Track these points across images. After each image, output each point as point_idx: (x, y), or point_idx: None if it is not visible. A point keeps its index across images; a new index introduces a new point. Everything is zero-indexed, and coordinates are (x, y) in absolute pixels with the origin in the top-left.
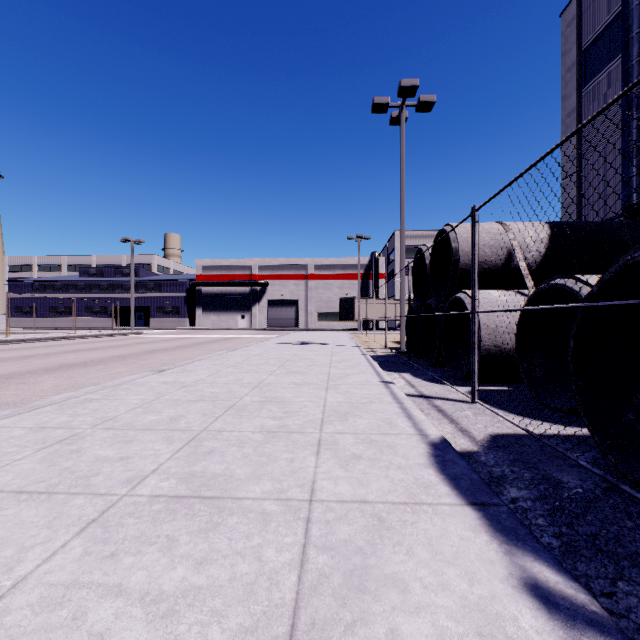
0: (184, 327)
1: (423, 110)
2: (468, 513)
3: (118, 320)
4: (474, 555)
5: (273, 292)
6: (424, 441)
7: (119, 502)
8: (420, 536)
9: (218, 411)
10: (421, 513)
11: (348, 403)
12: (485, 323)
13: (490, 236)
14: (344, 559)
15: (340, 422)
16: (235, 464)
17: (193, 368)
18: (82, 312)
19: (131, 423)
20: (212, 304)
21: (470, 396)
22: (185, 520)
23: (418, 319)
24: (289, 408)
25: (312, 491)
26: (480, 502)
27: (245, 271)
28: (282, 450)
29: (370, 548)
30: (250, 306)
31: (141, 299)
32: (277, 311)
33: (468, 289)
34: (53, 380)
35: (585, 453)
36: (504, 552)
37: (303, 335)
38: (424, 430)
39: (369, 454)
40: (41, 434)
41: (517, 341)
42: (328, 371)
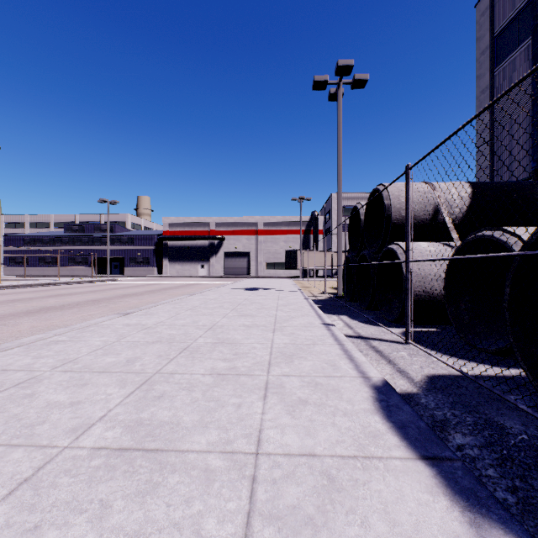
0: (153, 275)
1: (357, 87)
2: (421, 469)
3: (96, 269)
4: (436, 527)
5: (228, 245)
6: (367, 384)
7: (58, 456)
8: (374, 500)
9: (173, 353)
10: (372, 470)
11: (293, 345)
12: (416, 271)
13: (419, 194)
14: (292, 533)
15: (286, 364)
16: (183, 410)
17: (155, 311)
18: (66, 262)
19: (89, 365)
20: (177, 255)
21: (404, 337)
22: (123, 479)
23: (353, 268)
24: (239, 350)
25: (258, 442)
26: (432, 455)
27: (205, 227)
28: (230, 394)
29: (321, 517)
30: (209, 257)
31: (116, 251)
32: (232, 261)
33: (399, 241)
34: (31, 322)
35: (520, 395)
36: (469, 523)
37: (254, 282)
38: (366, 372)
39: (315, 398)
40: (1, 377)
41: (445, 287)
42: (275, 314)
